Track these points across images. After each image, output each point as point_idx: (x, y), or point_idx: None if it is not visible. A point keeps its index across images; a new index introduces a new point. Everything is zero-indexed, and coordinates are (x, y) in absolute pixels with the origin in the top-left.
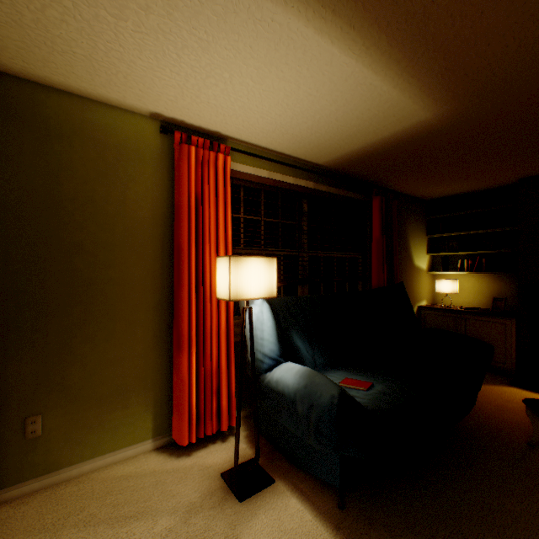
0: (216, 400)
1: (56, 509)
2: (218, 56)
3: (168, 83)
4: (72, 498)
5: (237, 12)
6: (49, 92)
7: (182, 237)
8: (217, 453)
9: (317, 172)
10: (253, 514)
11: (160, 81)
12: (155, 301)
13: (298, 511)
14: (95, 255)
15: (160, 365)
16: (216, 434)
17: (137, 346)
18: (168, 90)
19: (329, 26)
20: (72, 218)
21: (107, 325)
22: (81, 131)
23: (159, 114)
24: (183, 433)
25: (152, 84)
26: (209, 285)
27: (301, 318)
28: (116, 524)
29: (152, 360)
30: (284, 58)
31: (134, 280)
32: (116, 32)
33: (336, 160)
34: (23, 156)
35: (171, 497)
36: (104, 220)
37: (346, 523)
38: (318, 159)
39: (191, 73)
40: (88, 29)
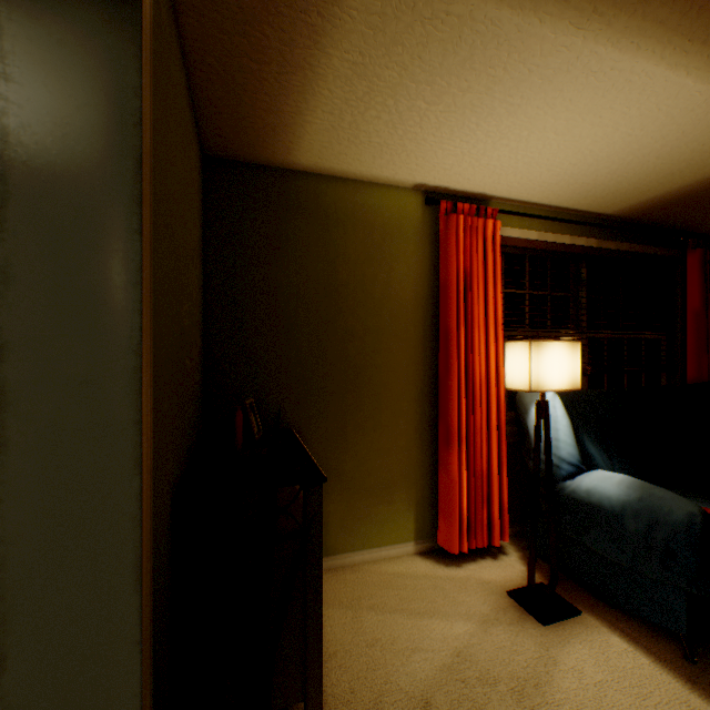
0: (485, 508)
1: (346, 591)
2: (524, 117)
3: (450, 153)
4: (356, 584)
5: (569, 70)
6: (328, 181)
7: (450, 319)
8: (492, 570)
9: (603, 225)
10: (566, 641)
11: (443, 152)
12: (416, 391)
13: (626, 651)
14: (364, 341)
15: (421, 462)
16: (482, 550)
17: (400, 438)
18: (446, 160)
19: (690, 58)
20: (345, 304)
21: (374, 414)
22: (352, 215)
23: (423, 184)
24: (453, 539)
25: (432, 157)
26: (478, 373)
27: (591, 419)
28: (410, 616)
29: (414, 456)
30: (609, 103)
31: (397, 368)
32: (422, 117)
33: (635, 206)
34: (309, 247)
35: (457, 603)
36: (371, 304)
37: (703, 679)
38: (607, 208)
39: (482, 139)
40: (395, 120)
